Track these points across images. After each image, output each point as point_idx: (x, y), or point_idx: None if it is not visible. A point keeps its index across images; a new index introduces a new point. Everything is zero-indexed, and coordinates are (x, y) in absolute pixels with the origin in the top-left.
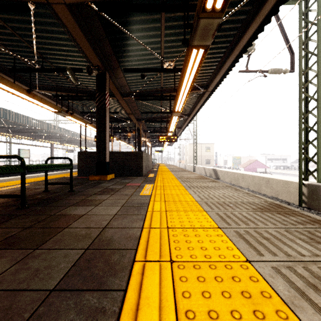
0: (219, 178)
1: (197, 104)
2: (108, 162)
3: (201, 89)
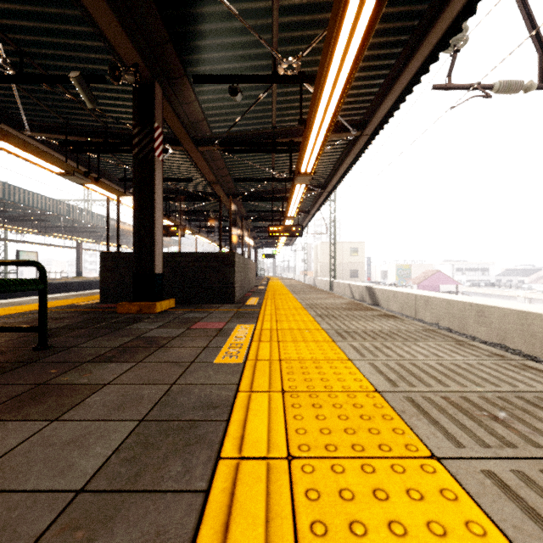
0: (378, 304)
1: (342, 163)
2: (159, 274)
3: (352, 130)
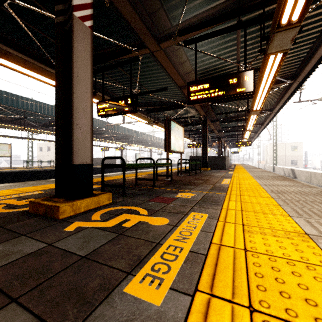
0: (296, 177)
1: (267, 118)
2: (207, 161)
3: (267, 112)
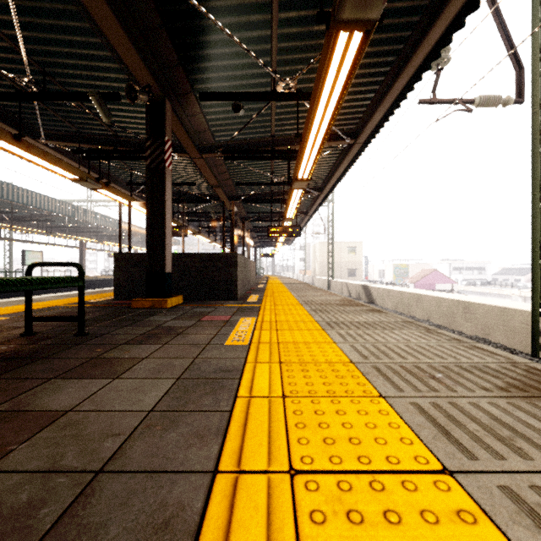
0: (374, 302)
1: (338, 167)
2: (169, 273)
3: (346, 138)
